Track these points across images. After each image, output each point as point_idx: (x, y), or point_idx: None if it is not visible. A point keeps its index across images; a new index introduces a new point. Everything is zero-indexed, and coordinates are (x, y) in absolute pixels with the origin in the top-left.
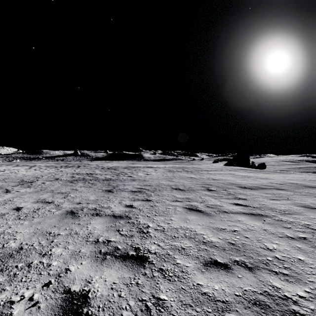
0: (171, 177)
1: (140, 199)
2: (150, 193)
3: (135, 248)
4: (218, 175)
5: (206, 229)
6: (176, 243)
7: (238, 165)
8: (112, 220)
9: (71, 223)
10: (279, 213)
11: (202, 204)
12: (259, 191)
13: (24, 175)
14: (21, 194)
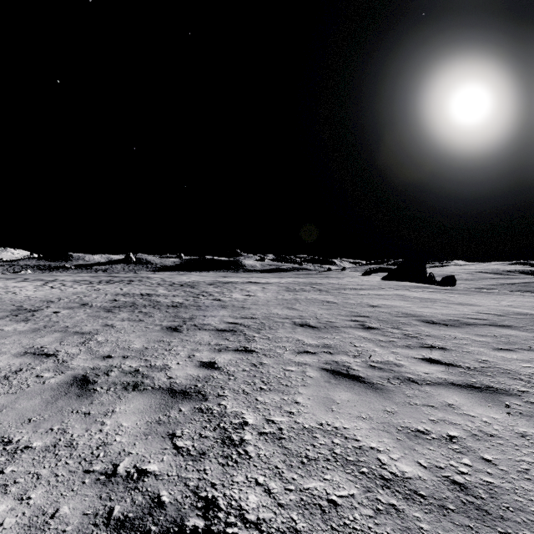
0: (292, 300)
1: (233, 347)
2: (253, 335)
3: (204, 500)
4: (377, 297)
5: (381, 432)
6: (313, 483)
7: (407, 280)
8: (165, 403)
9: (70, 412)
10: (530, 383)
11: (359, 361)
12: (464, 331)
13: (28, 297)
14: (3, 336)
